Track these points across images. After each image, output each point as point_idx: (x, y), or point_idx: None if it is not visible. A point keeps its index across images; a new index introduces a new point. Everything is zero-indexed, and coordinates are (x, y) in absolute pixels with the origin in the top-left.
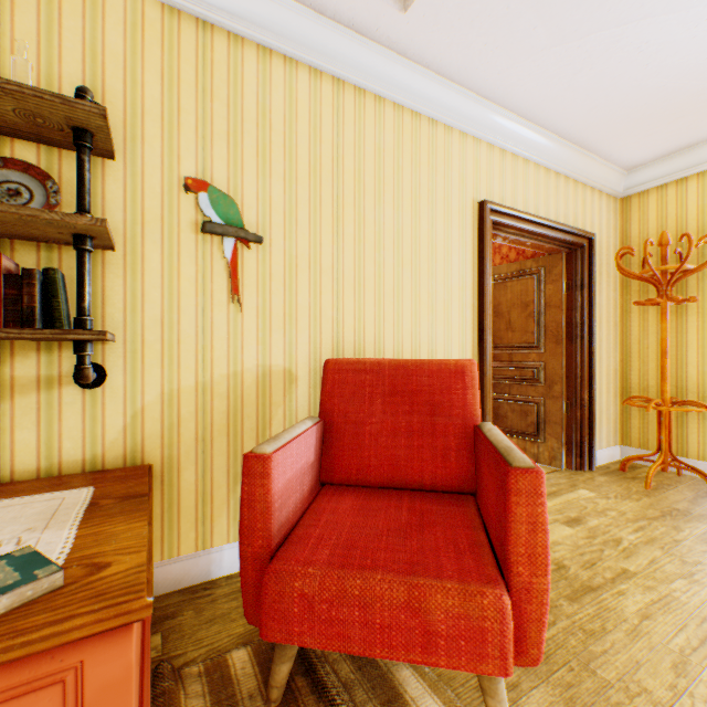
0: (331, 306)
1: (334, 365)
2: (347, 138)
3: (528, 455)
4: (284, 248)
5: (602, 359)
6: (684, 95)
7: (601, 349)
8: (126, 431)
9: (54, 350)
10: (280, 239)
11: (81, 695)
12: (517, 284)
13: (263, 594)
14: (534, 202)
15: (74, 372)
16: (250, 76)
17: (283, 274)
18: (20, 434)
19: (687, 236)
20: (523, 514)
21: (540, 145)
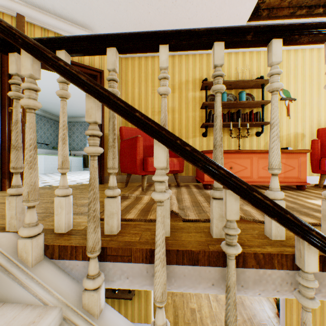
0: (316, 115)
1: (321, 129)
2: (321, 65)
3: None
4: (301, 101)
5: None
6: None
7: None
8: (264, 146)
9: (251, 129)
10: (299, 98)
11: (300, 161)
12: None
13: (320, 162)
14: None
15: (255, 133)
16: (291, 59)
17: (300, 108)
18: (246, 145)
19: None
20: None
21: None
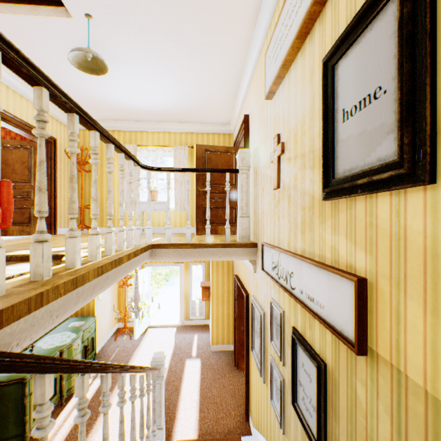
0: None
1: None
2: None
3: (26, 233)
4: None
5: (63, 191)
6: (84, 102)
7: (62, 187)
8: None
9: None
10: None
11: None
12: (20, 152)
13: None
14: (27, 116)
15: None
16: None
17: None
18: None
19: (87, 149)
20: (6, 191)
21: (30, 93)
